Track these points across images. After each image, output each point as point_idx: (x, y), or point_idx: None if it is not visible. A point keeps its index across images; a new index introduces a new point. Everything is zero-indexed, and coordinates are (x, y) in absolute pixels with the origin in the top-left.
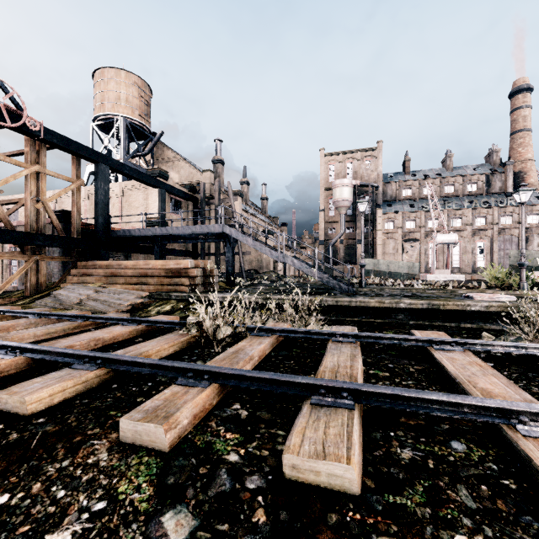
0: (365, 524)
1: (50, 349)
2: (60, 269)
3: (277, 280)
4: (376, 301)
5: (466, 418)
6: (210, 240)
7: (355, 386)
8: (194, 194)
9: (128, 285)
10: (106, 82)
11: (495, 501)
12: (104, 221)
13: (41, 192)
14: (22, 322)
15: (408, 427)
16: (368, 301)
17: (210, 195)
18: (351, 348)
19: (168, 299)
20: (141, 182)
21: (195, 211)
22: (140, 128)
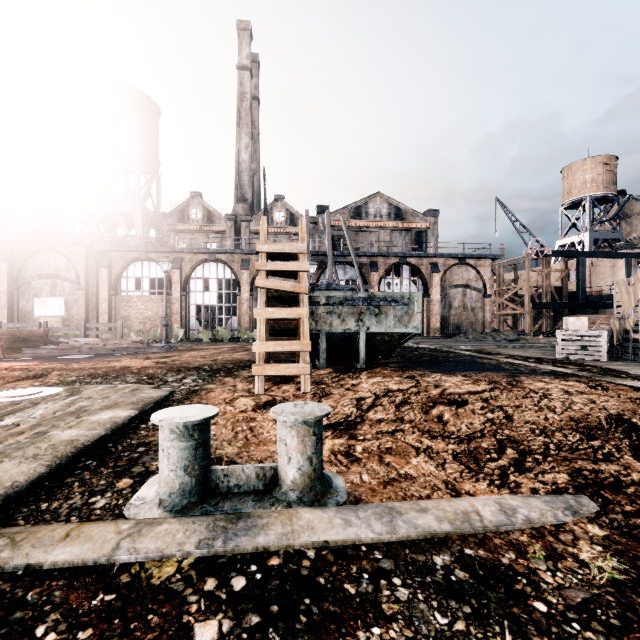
0: None
1: None
2: (552, 319)
3: None
4: None
5: None
6: None
7: None
8: None
9: None
10: (573, 174)
11: None
12: (582, 291)
13: (549, 281)
14: None
15: None
16: None
17: None
18: None
19: None
20: (608, 258)
21: None
22: (604, 197)
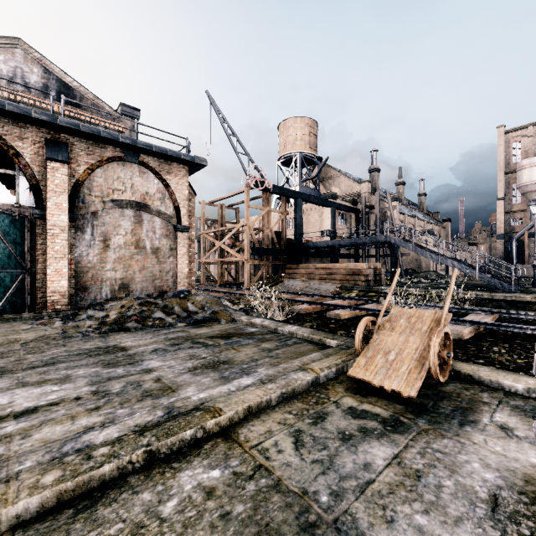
0: (464, 343)
1: (328, 303)
2: (272, 269)
3: (437, 280)
4: (532, 296)
5: (524, 332)
6: (376, 247)
7: (473, 320)
8: (356, 206)
9: (322, 280)
10: (287, 129)
11: (517, 347)
12: (300, 236)
13: (269, 223)
14: (289, 296)
15: (498, 337)
16: (523, 297)
17: (368, 205)
18: (485, 316)
19: (351, 290)
20: (319, 205)
21: (357, 221)
22: (310, 157)
